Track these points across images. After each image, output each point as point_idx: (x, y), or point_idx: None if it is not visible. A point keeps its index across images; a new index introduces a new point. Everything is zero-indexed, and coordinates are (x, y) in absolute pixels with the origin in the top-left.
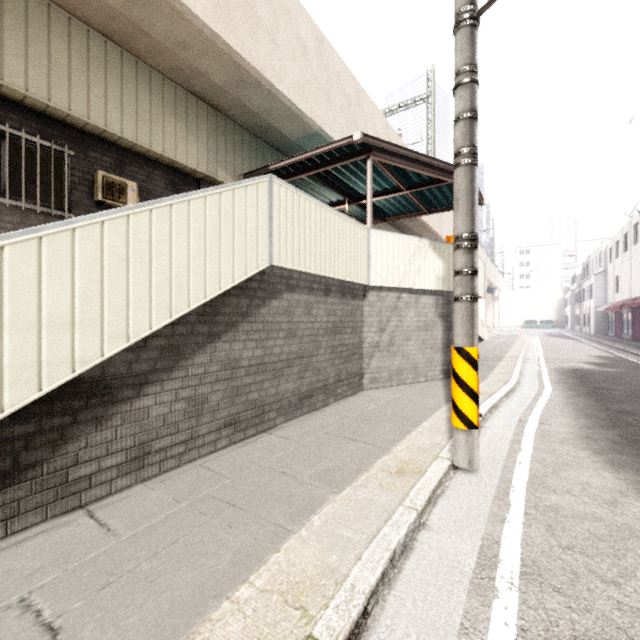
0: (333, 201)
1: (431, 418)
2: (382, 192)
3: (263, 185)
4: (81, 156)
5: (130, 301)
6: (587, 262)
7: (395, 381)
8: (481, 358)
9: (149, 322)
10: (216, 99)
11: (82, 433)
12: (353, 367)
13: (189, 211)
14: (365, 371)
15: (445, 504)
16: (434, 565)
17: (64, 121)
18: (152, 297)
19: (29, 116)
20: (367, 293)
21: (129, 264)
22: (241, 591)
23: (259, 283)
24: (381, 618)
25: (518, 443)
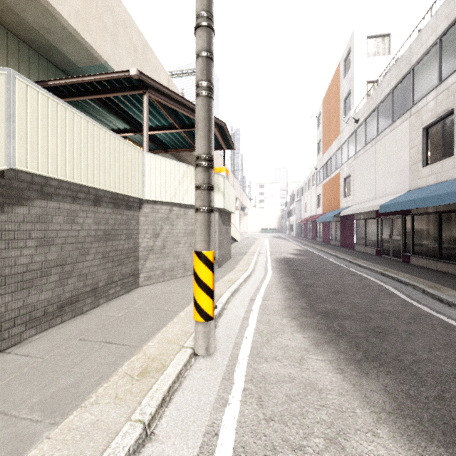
0: (121, 128)
1: (188, 307)
2: (162, 127)
3: None
4: None
5: None
6: (292, 194)
7: (167, 277)
8: (234, 254)
9: None
10: None
11: None
12: (128, 269)
13: None
14: (140, 271)
15: (179, 399)
16: None
17: None
18: None
19: None
20: (142, 205)
21: None
22: None
23: None
24: None
25: (247, 319)
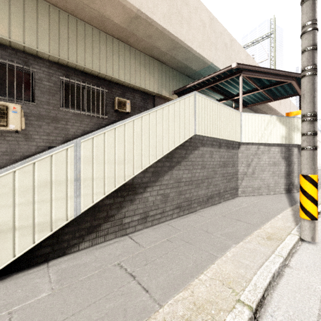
0: (218, 99)
1: (282, 213)
2: (246, 92)
3: (191, 97)
4: (109, 92)
5: (142, 152)
6: None
7: (256, 193)
8: None
9: (149, 161)
10: (162, 57)
11: (126, 205)
12: (232, 184)
13: (163, 112)
14: (239, 187)
15: (298, 257)
16: (297, 284)
17: (104, 78)
18: (150, 150)
19: (92, 78)
20: (240, 146)
21: (142, 137)
22: (201, 276)
23: (189, 143)
24: (271, 301)
25: None
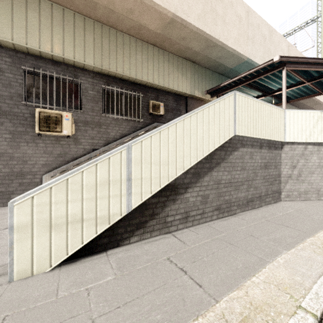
0: (255, 96)
1: None
2: (289, 86)
3: (231, 96)
4: (144, 96)
5: (184, 154)
6: None
7: (302, 198)
8: None
9: (190, 162)
10: (195, 58)
11: (169, 204)
12: (275, 187)
13: (203, 114)
14: (282, 190)
15: None
16: None
17: (139, 83)
18: (191, 152)
19: (129, 84)
20: (283, 146)
21: (184, 139)
22: (253, 279)
23: (229, 144)
24: None
25: None
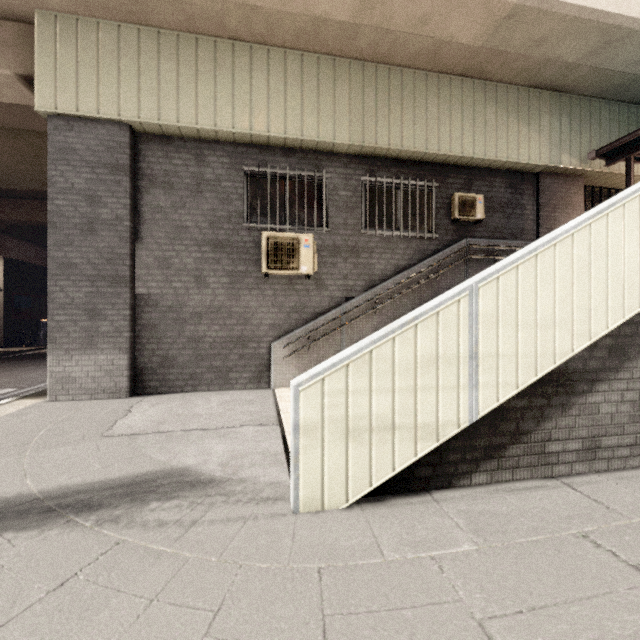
0: None
1: None
2: None
3: None
4: (441, 185)
5: (590, 303)
6: None
7: None
8: None
9: (605, 322)
10: (563, 80)
11: (552, 415)
12: None
13: (639, 206)
14: None
15: None
16: None
17: (431, 161)
18: (607, 298)
19: (411, 167)
20: None
21: (590, 269)
22: None
23: None
24: None
25: None
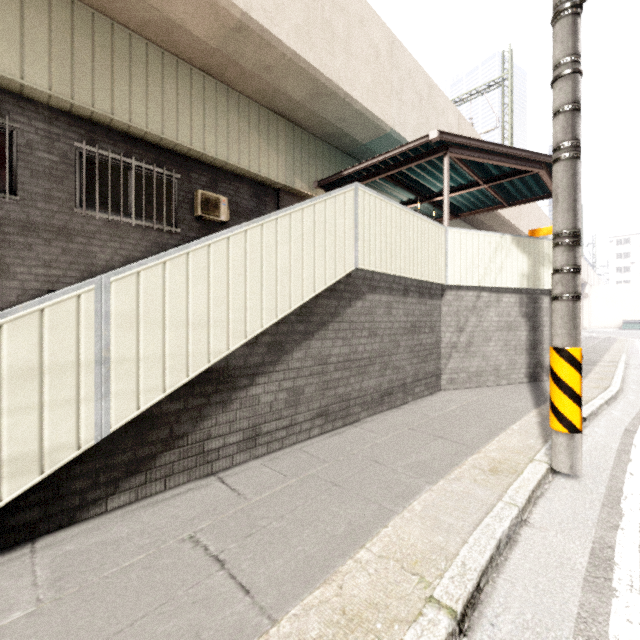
0: (404, 200)
1: (520, 421)
2: (457, 188)
3: (349, 194)
4: (184, 178)
5: (247, 303)
6: None
7: (474, 383)
8: None
9: (260, 321)
10: (294, 113)
11: (213, 413)
12: (430, 367)
13: (290, 223)
14: (442, 371)
15: (546, 505)
16: (542, 559)
17: (172, 150)
18: (263, 300)
19: (147, 149)
20: (444, 292)
21: (246, 272)
22: (361, 554)
23: (345, 285)
24: (493, 596)
25: (626, 453)
